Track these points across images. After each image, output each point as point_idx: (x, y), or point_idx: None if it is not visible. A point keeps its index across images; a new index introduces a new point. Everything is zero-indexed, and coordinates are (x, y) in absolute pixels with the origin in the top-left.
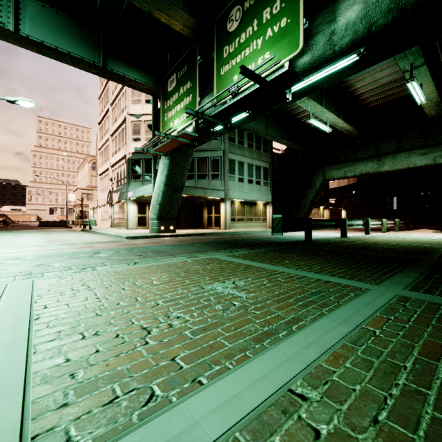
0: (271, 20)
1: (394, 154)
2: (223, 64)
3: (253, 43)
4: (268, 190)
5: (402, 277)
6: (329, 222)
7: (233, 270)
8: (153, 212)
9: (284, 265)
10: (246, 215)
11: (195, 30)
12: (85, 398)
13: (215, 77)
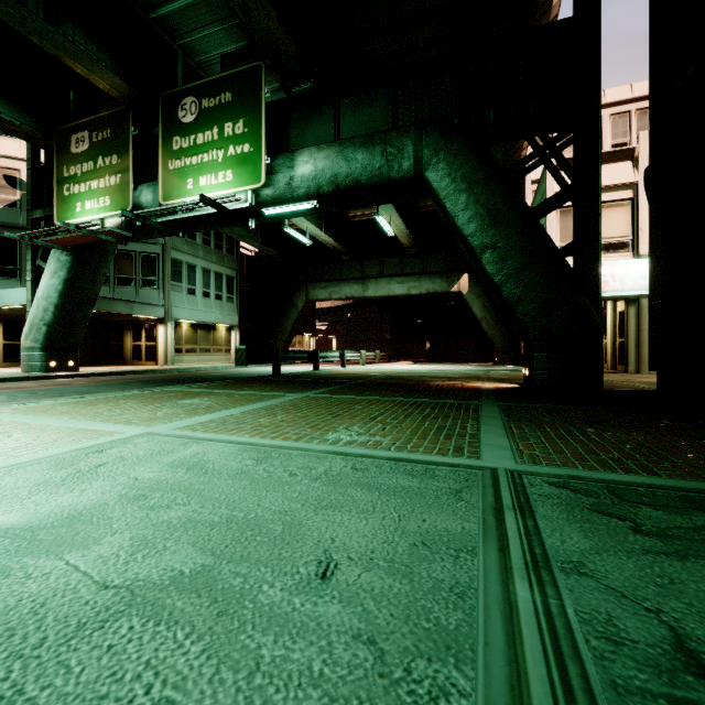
0: (233, 138)
1: (377, 279)
2: (173, 157)
3: (213, 152)
4: (234, 309)
5: (321, 390)
6: (301, 354)
7: (196, 395)
8: (33, 337)
9: (243, 390)
10: (200, 344)
11: (129, 97)
12: (148, 422)
13: (160, 168)
